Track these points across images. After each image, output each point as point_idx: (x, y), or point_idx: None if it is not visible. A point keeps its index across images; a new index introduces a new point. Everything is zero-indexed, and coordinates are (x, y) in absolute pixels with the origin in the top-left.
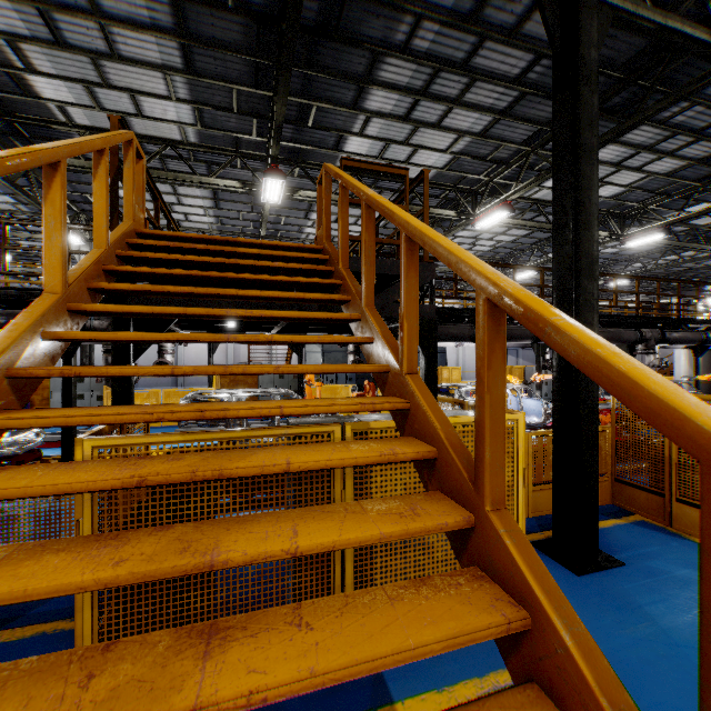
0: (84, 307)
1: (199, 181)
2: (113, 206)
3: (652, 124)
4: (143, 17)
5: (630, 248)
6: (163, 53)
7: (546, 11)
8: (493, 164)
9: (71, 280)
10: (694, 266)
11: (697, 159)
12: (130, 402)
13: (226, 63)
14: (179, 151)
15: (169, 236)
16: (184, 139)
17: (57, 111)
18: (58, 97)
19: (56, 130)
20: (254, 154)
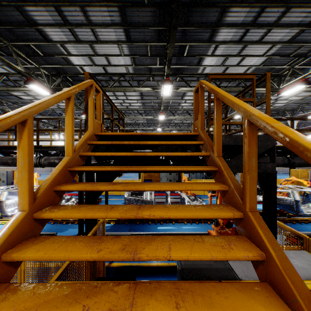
0: (43, 216)
1: (134, 90)
2: (86, 119)
3: None
4: (108, 20)
5: None
6: (117, 35)
7: None
8: (294, 58)
9: (40, 192)
10: None
11: None
12: (94, 222)
13: (144, 33)
14: (126, 77)
15: (111, 135)
16: (128, 72)
17: (80, 69)
18: (79, 63)
19: (80, 77)
20: (158, 74)
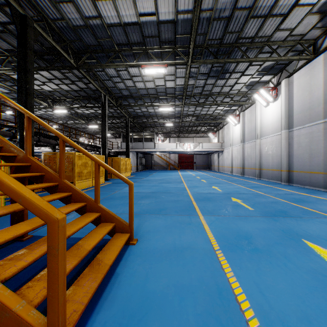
0: None
1: None
2: None
3: (59, 72)
4: None
5: (58, 114)
6: None
7: (14, 17)
8: None
9: None
10: (80, 126)
11: (74, 90)
12: None
13: None
14: None
15: None
16: None
17: None
18: None
19: None
20: None
